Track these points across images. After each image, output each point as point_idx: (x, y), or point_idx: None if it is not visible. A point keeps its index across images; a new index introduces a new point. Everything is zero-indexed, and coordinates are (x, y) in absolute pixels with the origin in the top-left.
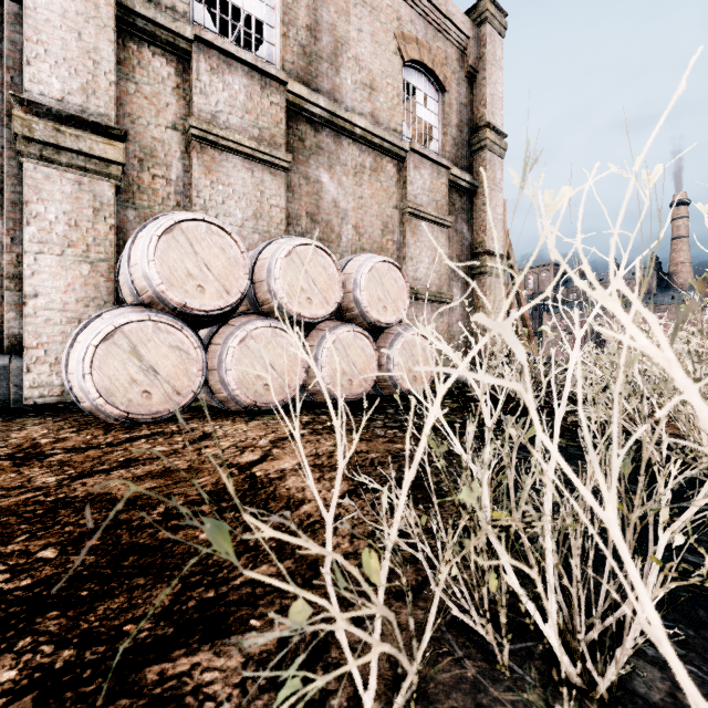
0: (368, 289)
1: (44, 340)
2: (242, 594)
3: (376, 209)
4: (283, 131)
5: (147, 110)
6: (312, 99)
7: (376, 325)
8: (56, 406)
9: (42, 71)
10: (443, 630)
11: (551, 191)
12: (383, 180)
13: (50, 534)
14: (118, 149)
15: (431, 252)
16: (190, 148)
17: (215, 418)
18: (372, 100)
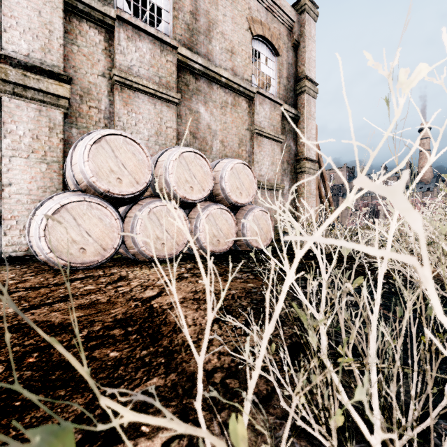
0: (230, 181)
1: (16, 214)
2: (137, 403)
3: (235, 130)
4: (175, 79)
5: (85, 63)
6: (194, 58)
7: (235, 205)
8: (24, 258)
9: (14, 36)
10: (288, 434)
11: (407, 69)
12: (239, 112)
13: (1, 353)
14: (66, 89)
15: (270, 158)
16: (114, 89)
17: (128, 266)
18: (232, 60)
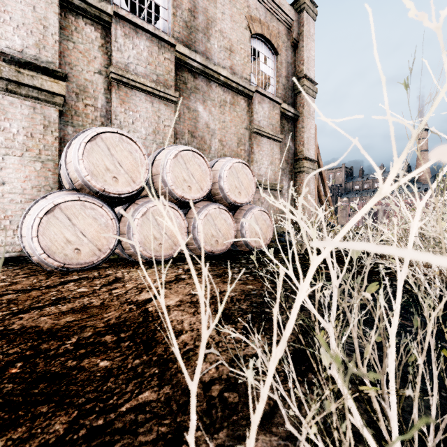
0: (229, 180)
1: (9, 214)
2: (126, 421)
3: (234, 129)
4: (173, 77)
5: (81, 60)
6: (192, 56)
7: (234, 204)
8: (18, 258)
9: (8, 31)
10: None
11: None
12: (238, 111)
13: None
14: (61, 86)
15: (269, 158)
16: (111, 87)
17: (125, 267)
18: (231, 58)
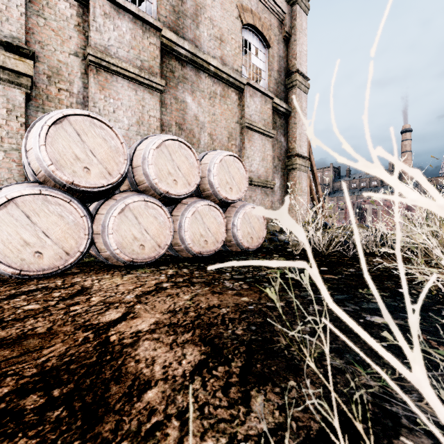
0: (219, 175)
1: None
2: None
3: (224, 123)
4: (159, 63)
5: (54, 39)
6: (179, 42)
7: (225, 201)
8: None
9: None
10: None
11: None
12: (229, 104)
13: None
14: (28, 65)
15: (261, 154)
16: (88, 71)
17: (98, 272)
18: (221, 48)
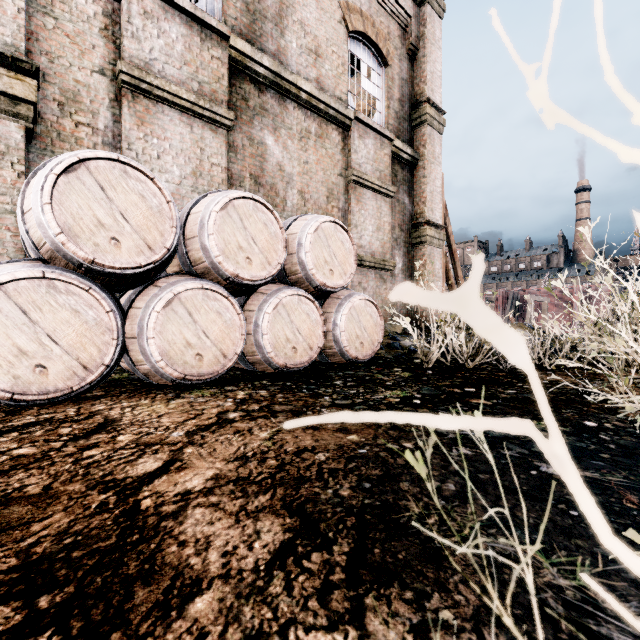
0: (314, 250)
1: None
2: None
3: (321, 175)
4: (225, 87)
5: (69, 49)
6: (256, 57)
7: (322, 289)
8: None
9: None
10: None
11: None
12: (328, 147)
13: None
14: (28, 86)
15: (375, 221)
16: (121, 96)
17: (132, 396)
18: (317, 66)
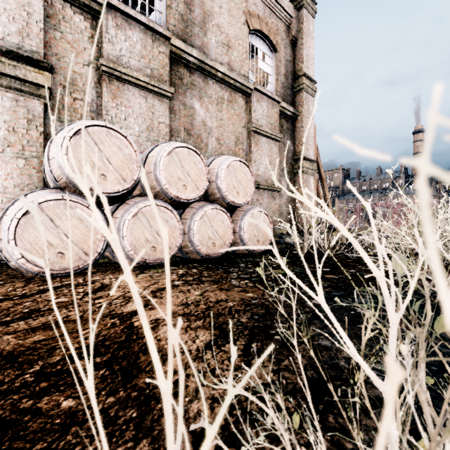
0: (226, 179)
1: None
2: None
3: (231, 128)
4: (168, 71)
5: (70, 51)
6: (188, 50)
7: (232, 205)
8: None
9: None
10: None
11: None
12: (236, 109)
13: None
14: (46, 77)
15: (268, 157)
16: (101, 80)
17: (114, 272)
18: (228, 54)
